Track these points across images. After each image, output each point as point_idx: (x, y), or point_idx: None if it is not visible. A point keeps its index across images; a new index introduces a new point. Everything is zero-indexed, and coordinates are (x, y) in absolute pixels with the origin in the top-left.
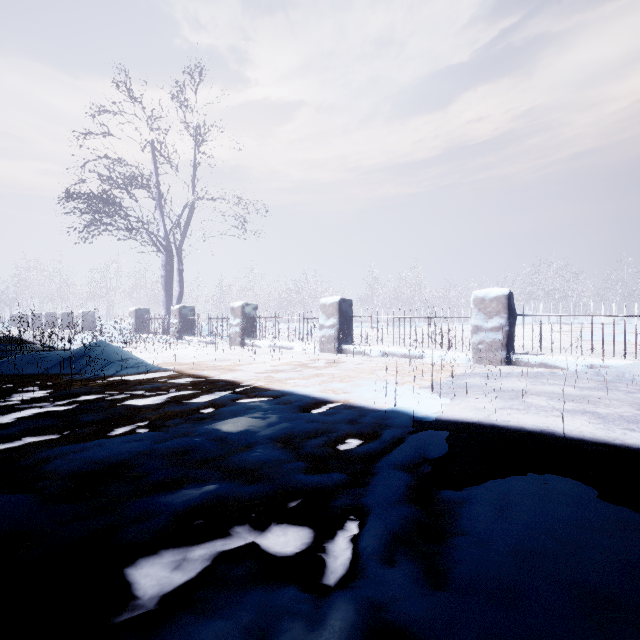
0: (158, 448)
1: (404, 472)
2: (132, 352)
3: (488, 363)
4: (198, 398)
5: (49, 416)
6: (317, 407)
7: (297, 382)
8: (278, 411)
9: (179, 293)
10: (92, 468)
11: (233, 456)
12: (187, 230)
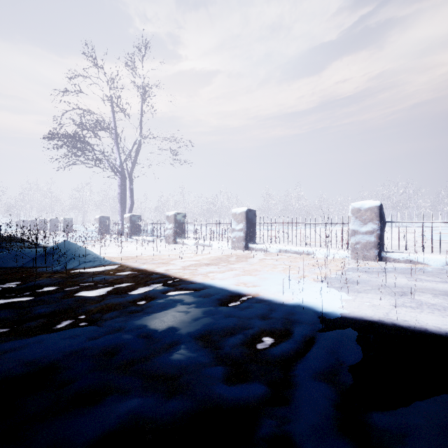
0: (90, 347)
1: (325, 384)
2: (94, 248)
3: (363, 259)
4: (135, 290)
5: (10, 307)
6: (232, 300)
7: (215, 275)
8: (200, 305)
9: (130, 205)
10: (22, 372)
11: (157, 358)
12: (136, 160)
